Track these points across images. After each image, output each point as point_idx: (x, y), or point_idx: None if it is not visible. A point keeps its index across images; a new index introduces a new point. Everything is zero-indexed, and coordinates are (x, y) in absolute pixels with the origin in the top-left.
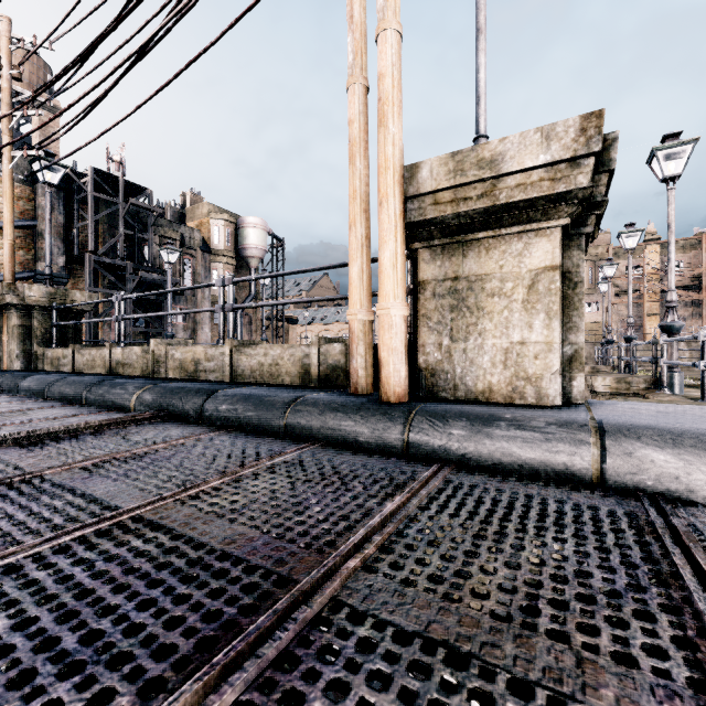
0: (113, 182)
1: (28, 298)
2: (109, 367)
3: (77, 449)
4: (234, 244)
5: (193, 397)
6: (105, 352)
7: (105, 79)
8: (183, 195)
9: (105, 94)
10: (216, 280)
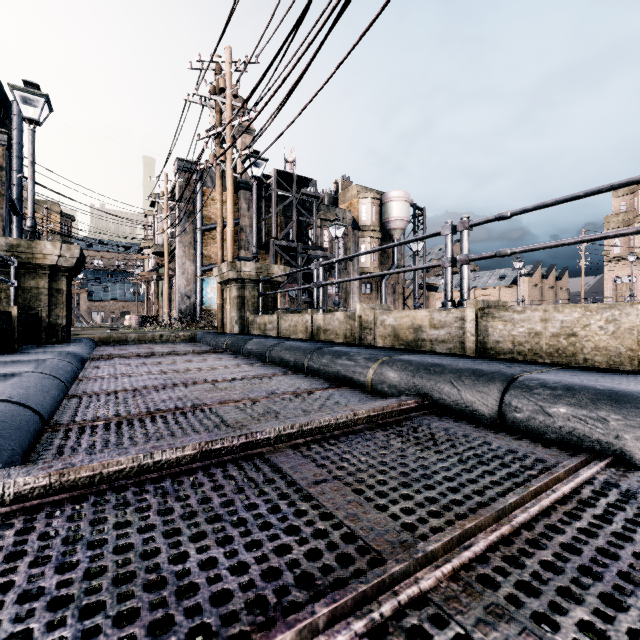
0: (288, 179)
1: (243, 273)
2: (311, 333)
3: (389, 478)
4: (379, 219)
5: (475, 383)
6: (306, 318)
7: (320, 30)
8: (335, 183)
9: (312, 59)
10: (442, 228)
